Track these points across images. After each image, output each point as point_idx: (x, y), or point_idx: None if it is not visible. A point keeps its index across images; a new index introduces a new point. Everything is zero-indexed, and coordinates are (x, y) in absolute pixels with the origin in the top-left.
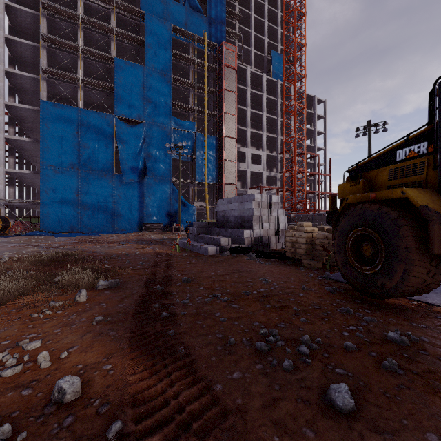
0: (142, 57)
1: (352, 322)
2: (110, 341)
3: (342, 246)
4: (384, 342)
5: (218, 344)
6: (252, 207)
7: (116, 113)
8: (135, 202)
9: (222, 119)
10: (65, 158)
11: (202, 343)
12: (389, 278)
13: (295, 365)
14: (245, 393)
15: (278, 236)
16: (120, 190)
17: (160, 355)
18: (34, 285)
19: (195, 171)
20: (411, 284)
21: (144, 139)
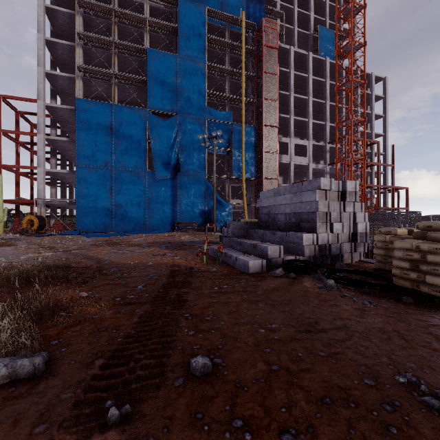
0: (176, 46)
1: None
2: None
3: None
4: None
5: None
6: (316, 199)
7: (149, 107)
8: (168, 200)
9: (261, 106)
10: (98, 156)
11: None
12: None
13: None
14: None
15: (355, 242)
16: (153, 188)
17: None
18: None
19: (231, 167)
20: None
21: (177, 133)
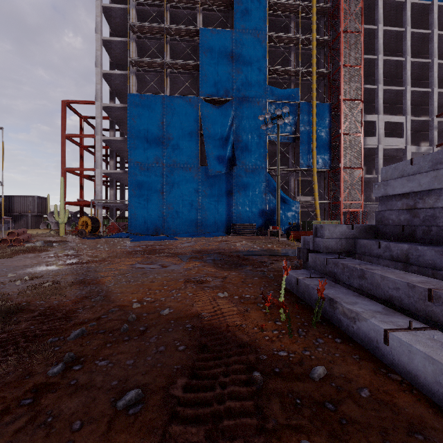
0: (231, 22)
1: None
2: None
3: None
4: None
5: None
6: None
7: (201, 94)
8: (222, 198)
9: (338, 76)
10: (150, 152)
11: None
12: None
13: None
14: None
15: None
16: (206, 185)
17: None
18: None
19: (297, 158)
20: None
21: (232, 120)
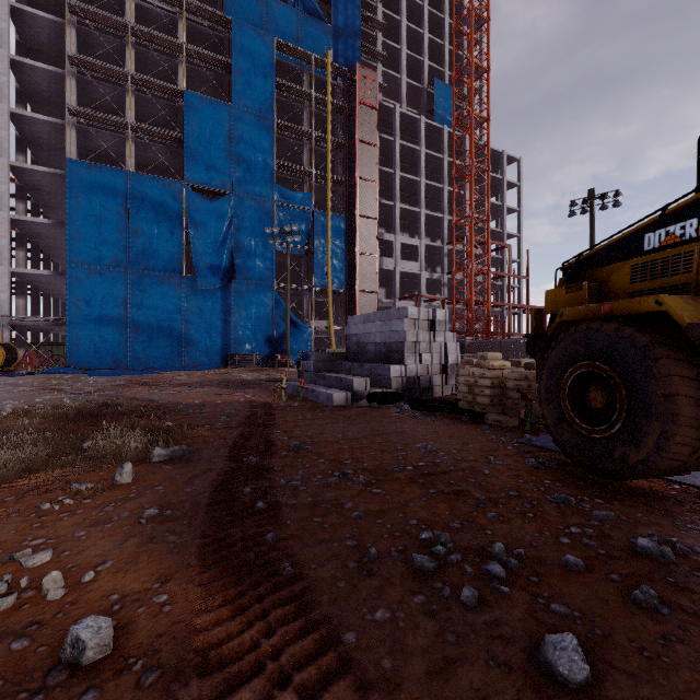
0: (229, 90)
1: (574, 519)
2: (168, 552)
3: (554, 392)
4: (632, 556)
5: (350, 559)
6: (404, 329)
7: (187, 179)
8: (216, 320)
9: (355, 188)
10: (105, 250)
11: (322, 556)
12: (635, 445)
13: (482, 597)
14: (397, 649)
15: (446, 374)
16: (193, 302)
17: (250, 578)
18: (49, 455)
19: (312, 272)
20: (673, 457)
21: (231, 220)
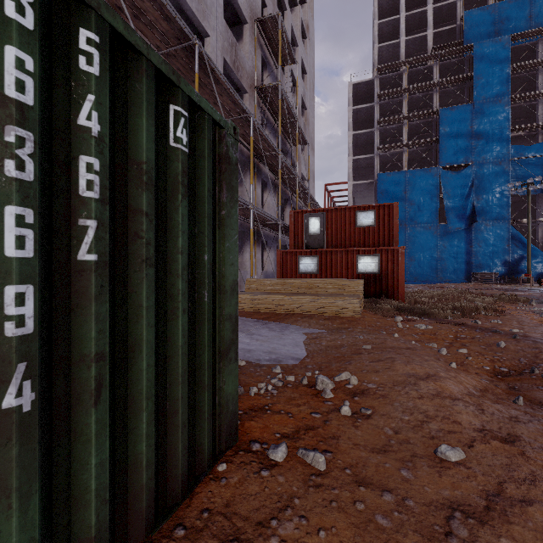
0: (468, 93)
1: None
2: None
3: None
4: None
5: None
6: None
7: (441, 164)
8: (461, 251)
9: None
10: None
11: None
12: None
13: None
14: None
15: None
16: (445, 240)
17: None
18: None
19: None
20: None
21: (472, 182)
